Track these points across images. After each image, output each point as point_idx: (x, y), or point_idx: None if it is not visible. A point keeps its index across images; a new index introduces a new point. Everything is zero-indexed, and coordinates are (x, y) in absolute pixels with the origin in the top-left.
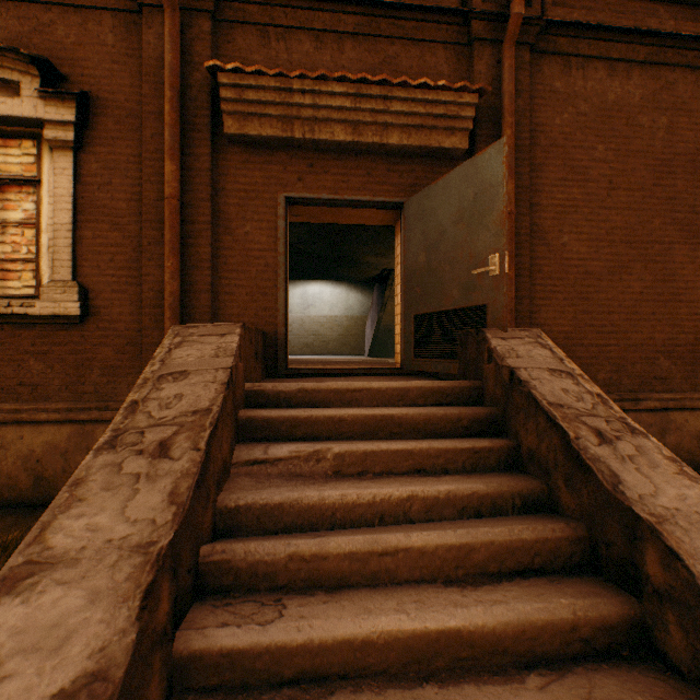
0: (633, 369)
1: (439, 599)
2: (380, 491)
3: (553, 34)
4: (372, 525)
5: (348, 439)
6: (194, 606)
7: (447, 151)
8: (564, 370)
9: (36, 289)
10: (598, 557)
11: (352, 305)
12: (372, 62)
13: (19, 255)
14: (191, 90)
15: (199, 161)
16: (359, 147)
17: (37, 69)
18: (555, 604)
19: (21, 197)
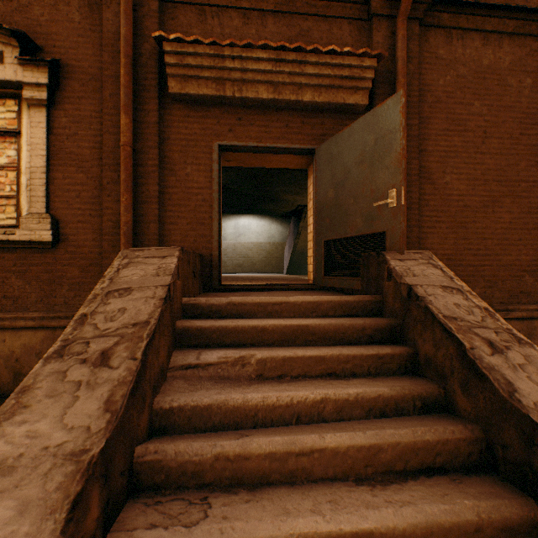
0: (504, 285)
1: (351, 500)
2: (296, 394)
3: (438, 10)
4: (290, 424)
5: (269, 345)
6: (127, 504)
7: (351, 107)
8: (455, 287)
9: (17, 220)
10: (495, 457)
11: (274, 234)
12: (289, 35)
13: (3, 192)
14: (142, 57)
15: (148, 115)
16: (279, 103)
17: (17, 41)
18: (459, 506)
19: (5, 146)
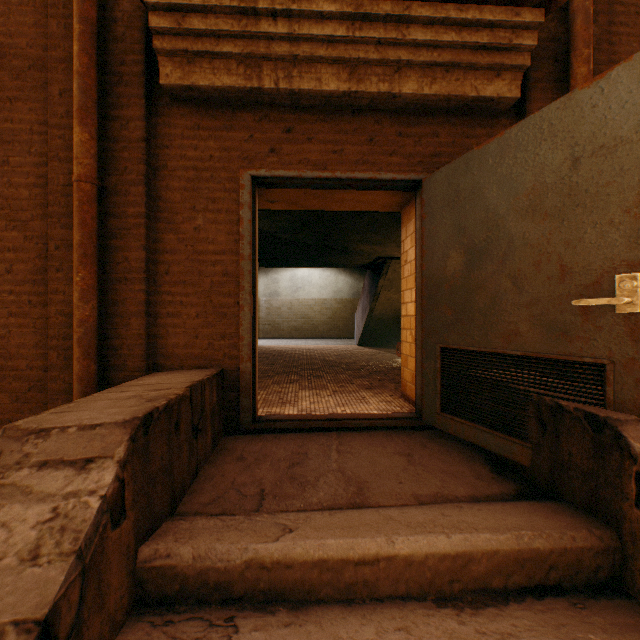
0: None
1: None
2: None
3: None
4: None
5: None
6: None
7: (487, 103)
8: None
9: None
10: None
11: (341, 288)
12: None
13: None
14: (117, 25)
15: (128, 127)
16: (357, 100)
17: None
18: None
19: None
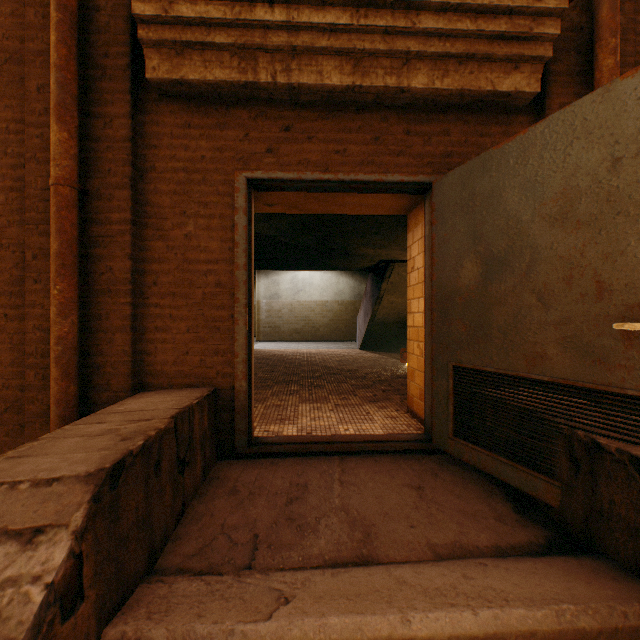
0: None
1: None
2: None
3: None
4: None
5: None
6: None
7: (504, 98)
8: None
9: None
10: None
11: (343, 290)
12: None
13: None
14: (100, 14)
15: (112, 125)
16: (362, 95)
17: None
18: None
19: None
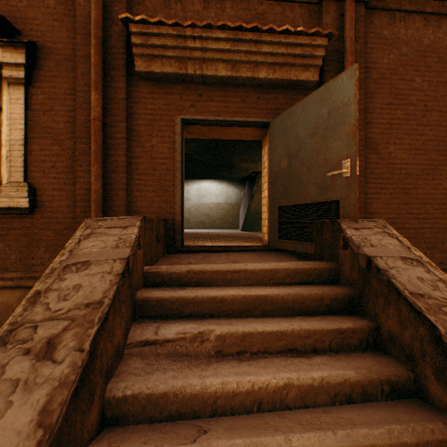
0: (443, 246)
1: None
2: (258, 379)
3: None
4: (251, 412)
5: (228, 315)
6: None
7: (303, 83)
8: (414, 258)
9: None
10: None
11: (231, 196)
12: (246, 18)
13: None
14: (111, 39)
15: (117, 92)
16: (236, 80)
17: None
18: None
19: None
